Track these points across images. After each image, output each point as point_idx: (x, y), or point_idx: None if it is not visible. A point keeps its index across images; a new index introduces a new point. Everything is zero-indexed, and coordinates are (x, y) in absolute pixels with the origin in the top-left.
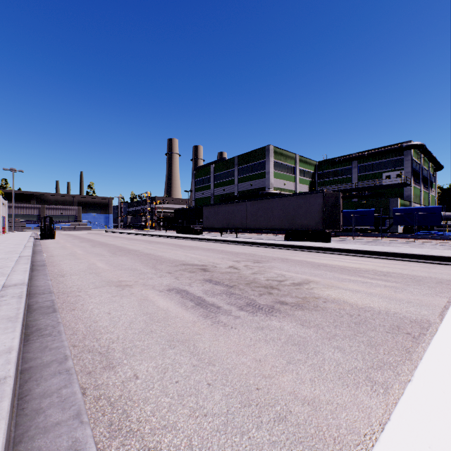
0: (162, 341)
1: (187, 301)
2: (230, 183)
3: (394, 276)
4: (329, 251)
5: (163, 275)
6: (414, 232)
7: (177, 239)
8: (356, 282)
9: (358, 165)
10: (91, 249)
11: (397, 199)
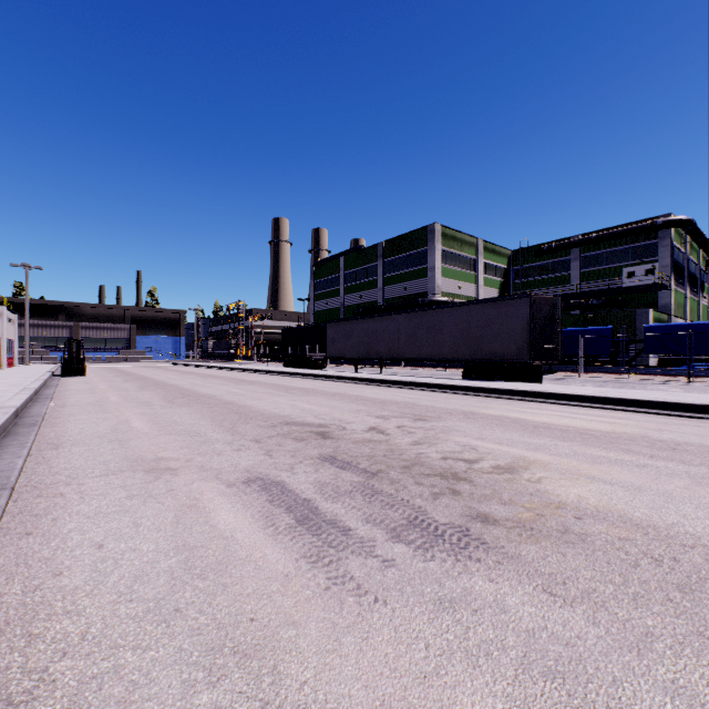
0: (192, 651)
1: (280, 513)
2: (370, 286)
3: (693, 451)
4: (546, 398)
5: (244, 447)
6: (688, 365)
7: (283, 376)
8: (625, 466)
9: (580, 256)
10: (137, 393)
11: (648, 310)
